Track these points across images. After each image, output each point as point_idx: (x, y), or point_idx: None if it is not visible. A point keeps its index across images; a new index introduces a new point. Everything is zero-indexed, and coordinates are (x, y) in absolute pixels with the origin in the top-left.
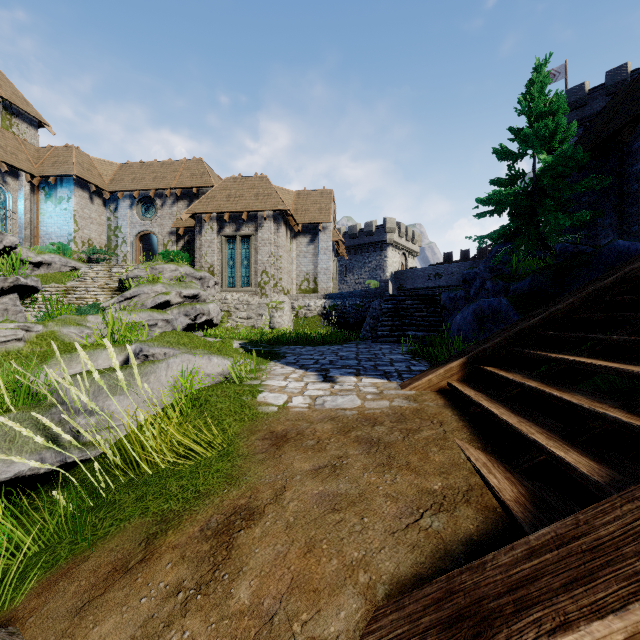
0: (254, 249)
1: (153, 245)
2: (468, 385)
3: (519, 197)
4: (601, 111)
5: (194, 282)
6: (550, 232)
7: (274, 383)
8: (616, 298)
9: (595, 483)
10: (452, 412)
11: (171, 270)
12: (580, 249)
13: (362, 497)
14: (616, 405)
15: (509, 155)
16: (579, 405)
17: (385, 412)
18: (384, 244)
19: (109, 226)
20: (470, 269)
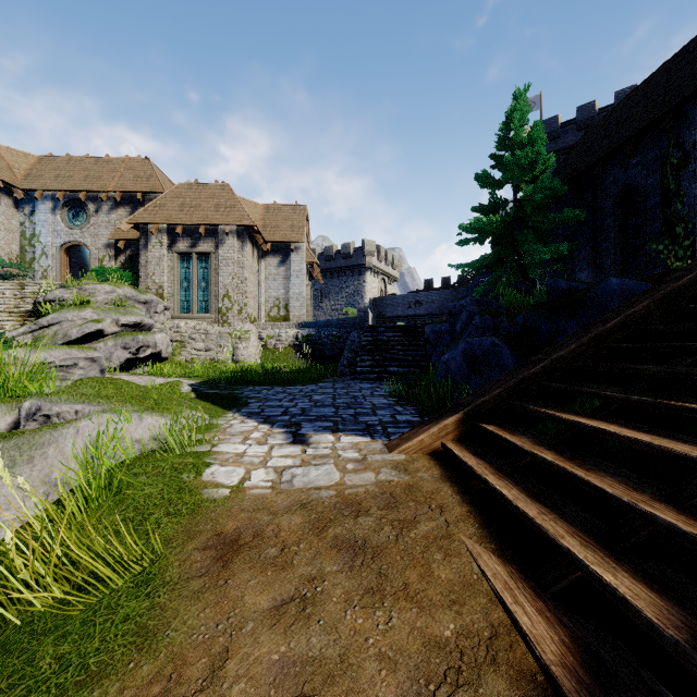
0: (214, 269)
1: (85, 259)
2: (466, 447)
3: (501, 226)
4: (576, 144)
5: (136, 307)
6: (531, 263)
7: (229, 449)
8: (620, 345)
9: (673, 643)
10: (452, 489)
11: (106, 292)
12: (572, 286)
13: (344, 663)
14: (657, 495)
15: (491, 181)
16: (615, 496)
17: (371, 491)
18: (363, 268)
19: (23, 233)
20: (456, 301)
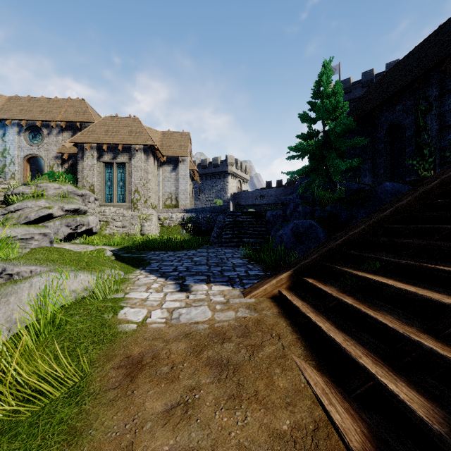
0: (128, 173)
1: (41, 166)
2: (295, 293)
3: (315, 147)
4: (361, 96)
5: (76, 198)
6: (334, 172)
7: (136, 295)
8: (393, 226)
9: (438, 435)
10: (286, 322)
11: (55, 188)
12: (361, 187)
13: None
14: (421, 328)
15: (309, 119)
16: (394, 329)
17: (232, 325)
18: (226, 173)
19: None
20: (286, 196)
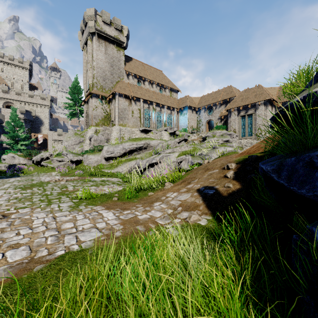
0: (254, 119)
1: (211, 124)
2: None
3: None
4: None
5: (227, 136)
6: None
7: None
8: None
9: None
10: None
11: (219, 132)
12: None
13: None
14: None
15: None
16: None
17: None
18: None
19: (197, 120)
20: None
